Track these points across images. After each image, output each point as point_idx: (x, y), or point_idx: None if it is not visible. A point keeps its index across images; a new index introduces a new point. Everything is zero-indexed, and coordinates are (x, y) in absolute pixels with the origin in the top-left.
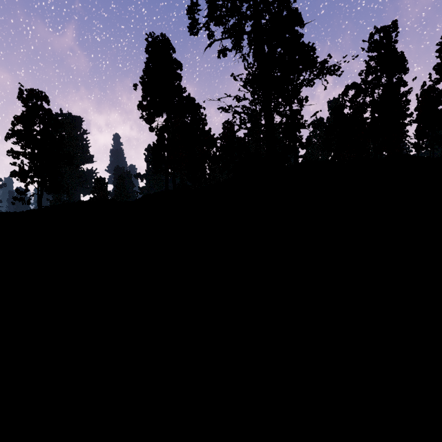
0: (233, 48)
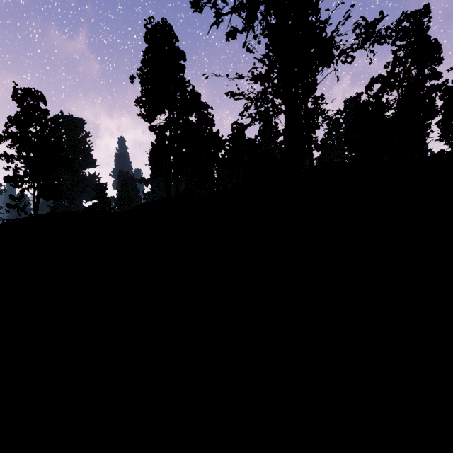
0: (245, 29)
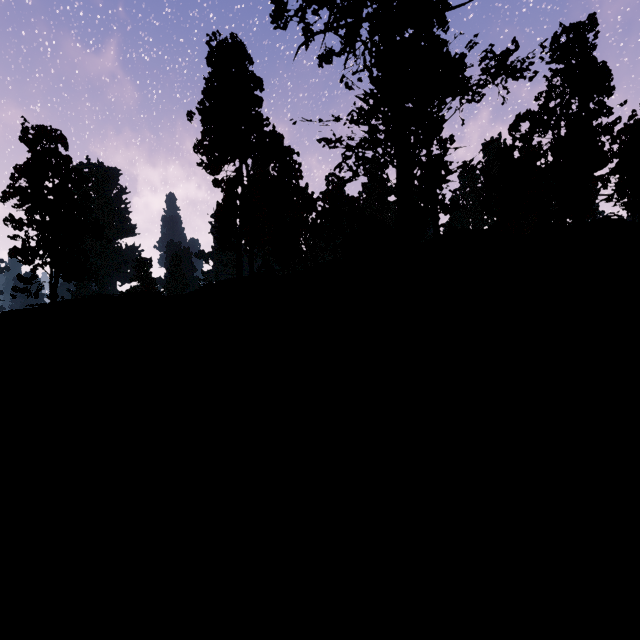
0: (343, 51)
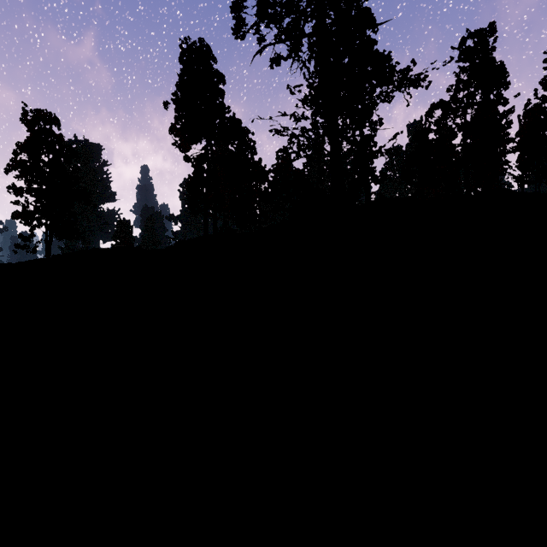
0: (290, 56)
